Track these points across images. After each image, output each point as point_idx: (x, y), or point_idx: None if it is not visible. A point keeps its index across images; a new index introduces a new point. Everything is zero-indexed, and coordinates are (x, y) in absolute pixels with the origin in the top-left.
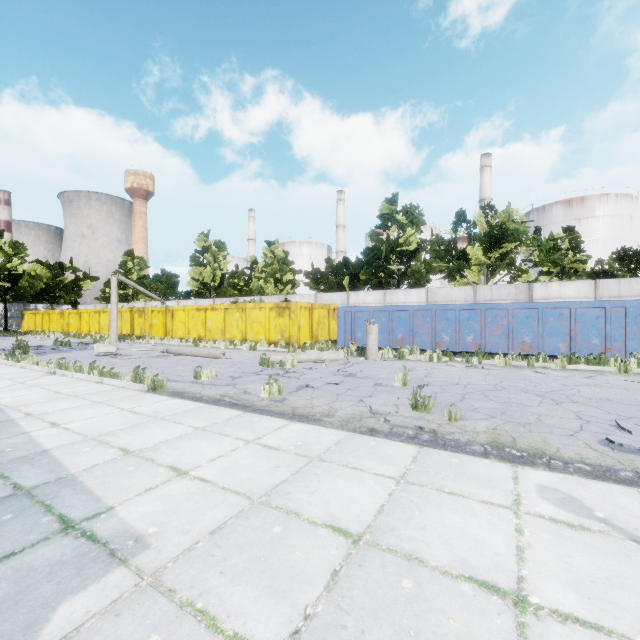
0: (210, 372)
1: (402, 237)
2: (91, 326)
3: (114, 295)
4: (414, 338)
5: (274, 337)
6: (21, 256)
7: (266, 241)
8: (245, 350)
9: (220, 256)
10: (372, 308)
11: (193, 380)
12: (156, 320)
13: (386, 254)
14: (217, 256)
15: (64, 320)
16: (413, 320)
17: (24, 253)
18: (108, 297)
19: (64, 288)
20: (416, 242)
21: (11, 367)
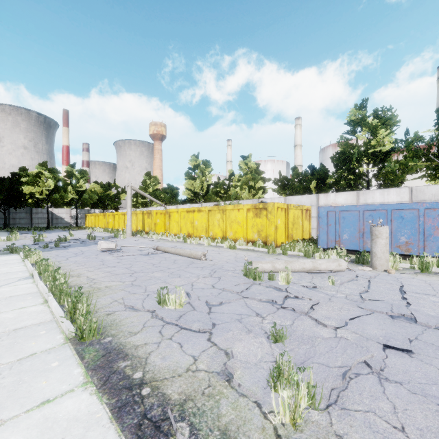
0: (182, 289)
1: (374, 139)
2: (120, 224)
3: (129, 201)
4: (425, 242)
5: (251, 236)
6: (85, 179)
7: (241, 156)
8: (225, 248)
9: (206, 171)
10: (363, 207)
11: (155, 307)
12: (159, 220)
13: (357, 156)
14: (204, 171)
15: (105, 220)
16: (424, 220)
17: (86, 177)
18: (136, 204)
19: (110, 199)
20: (391, 142)
21: (19, 263)
